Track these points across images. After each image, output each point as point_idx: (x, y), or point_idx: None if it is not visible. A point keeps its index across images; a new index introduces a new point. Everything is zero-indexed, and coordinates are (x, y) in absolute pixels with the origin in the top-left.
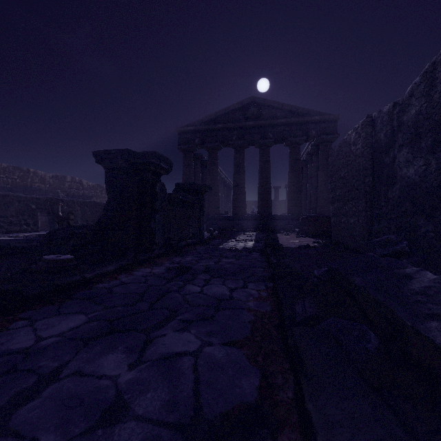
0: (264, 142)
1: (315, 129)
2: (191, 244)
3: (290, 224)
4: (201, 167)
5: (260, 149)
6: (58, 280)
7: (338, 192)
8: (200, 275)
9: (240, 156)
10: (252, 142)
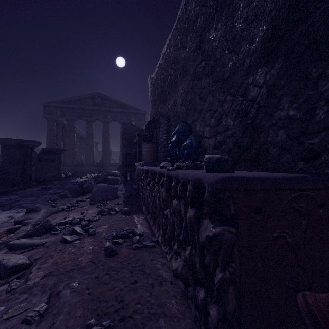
0: (105, 120)
1: (134, 117)
2: (52, 180)
3: None
4: (62, 129)
5: (103, 124)
6: (1, 190)
7: None
8: (54, 189)
9: (90, 127)
10: (98, 119)
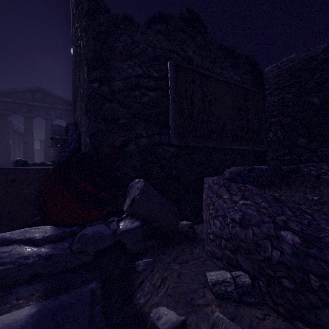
0: (48, 117)
1: None
2: None
3: None
4: None
5: (46, 121)
6: None
7: None
8: None
9: (29, 123)
10: (39, 115)
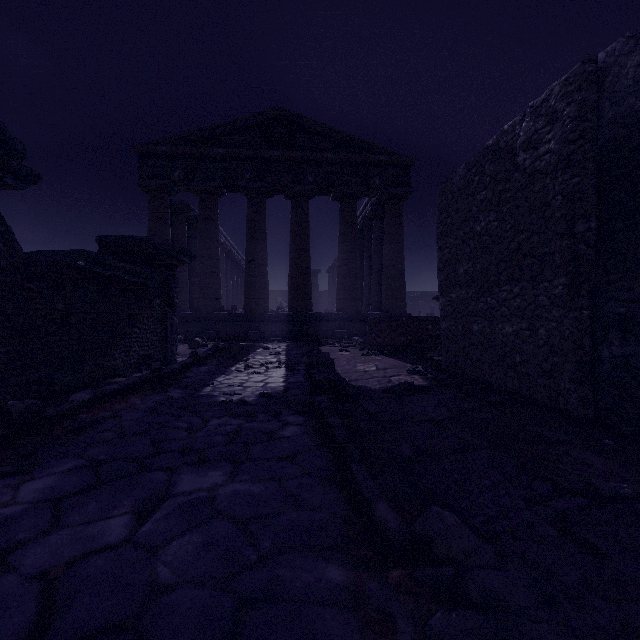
0: (299, 188)
1: (379, 176)
2: (119, 392)
3: (342, 328)
4: (189, 226)
5: (293, 200)
6: None
7: (464, 267)
8: None
9: (257, 210)
10: (279, 187)
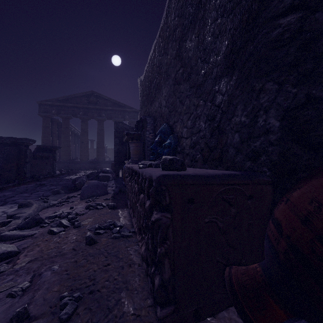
0: (100, 118)
1: (128, 115)
2: (47, 177)
3: None
4: (58, 126)
5: (98, 122)
6: None
7: None
8: (48, 185)
9: (84, 125)
10: (93, 117)
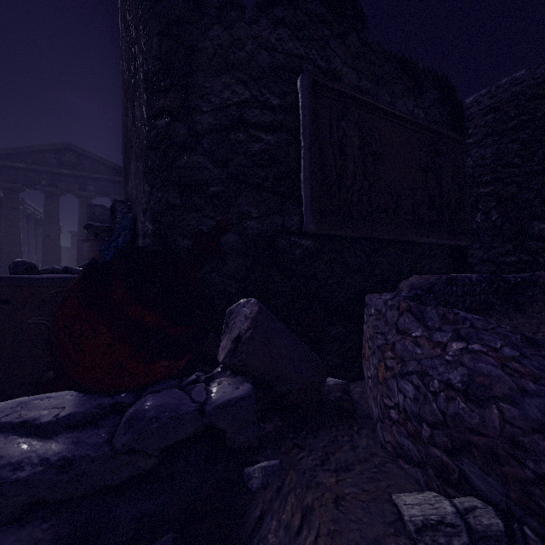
0: (83, 194)
1: None
2: None
3: None
4: None
5: (80, 200)
6: None
7: None
8: None
9: (52, 204)
10: (69, 191)
